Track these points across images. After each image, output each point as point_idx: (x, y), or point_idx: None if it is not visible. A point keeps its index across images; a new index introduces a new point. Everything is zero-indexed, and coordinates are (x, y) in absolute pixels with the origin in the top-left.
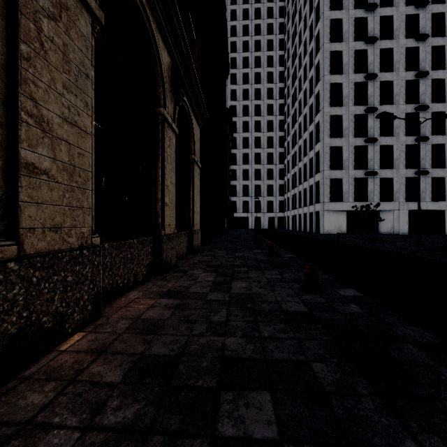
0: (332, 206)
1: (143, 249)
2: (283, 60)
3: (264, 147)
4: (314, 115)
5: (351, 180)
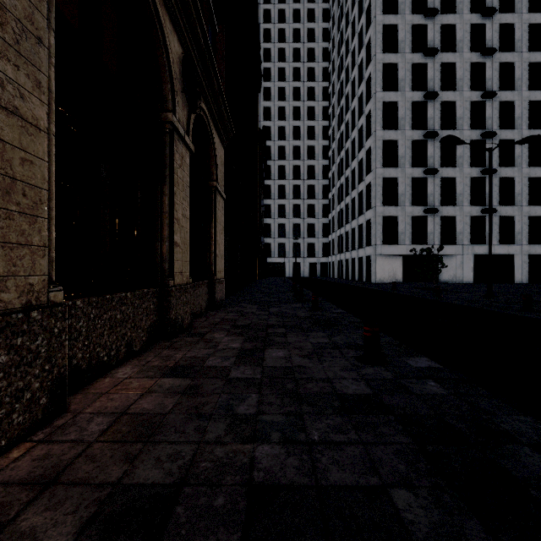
0: (386, 249)
1: (142, 306)
2: (327, 73)
3: (304, 177)
4: (364, 140)
5: (408, 219)
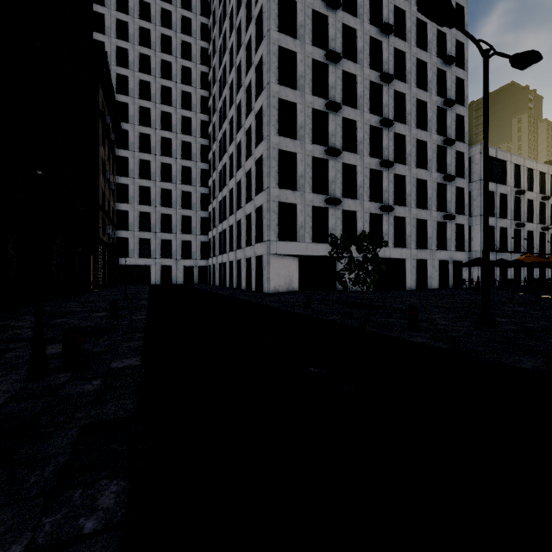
0: (283, 247)
1: None
2: (206, 32)
3: (177, 155)
4: (254, 99)
5: (308, 209)
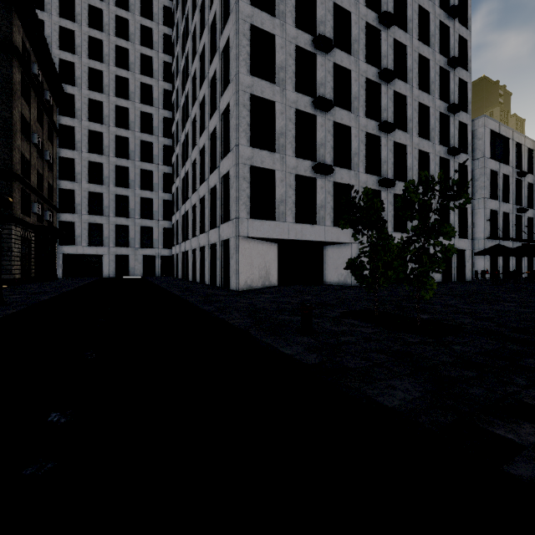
0: (256, 228)
1: None
2: None
3: (135, 128)
4: (219, 33)
5: (290, 177)
